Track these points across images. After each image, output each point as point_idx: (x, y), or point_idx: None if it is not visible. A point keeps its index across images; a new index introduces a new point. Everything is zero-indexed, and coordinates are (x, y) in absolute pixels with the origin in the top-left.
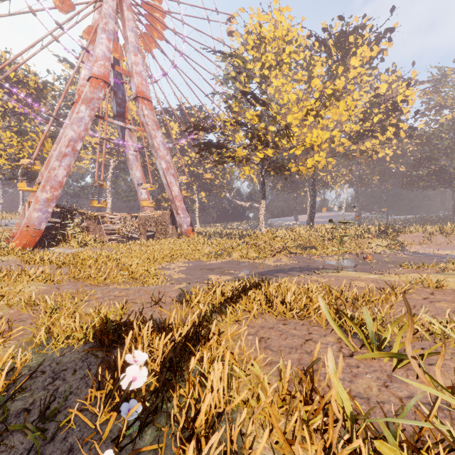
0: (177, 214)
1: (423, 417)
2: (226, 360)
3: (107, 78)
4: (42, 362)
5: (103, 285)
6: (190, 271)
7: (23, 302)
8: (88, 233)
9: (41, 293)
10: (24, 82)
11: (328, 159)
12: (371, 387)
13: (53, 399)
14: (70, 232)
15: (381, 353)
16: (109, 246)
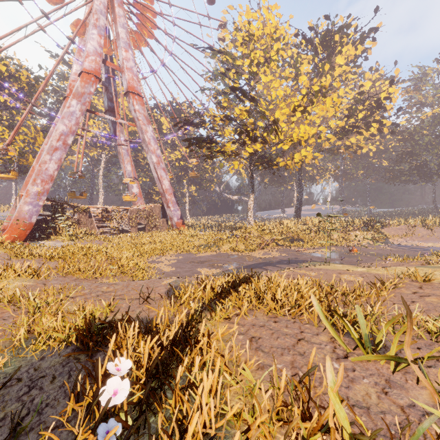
0: (167, 207)
1: (431, 434)
2: (216, 369)
3: (98, 73)
4: (16, 371)
5: (92, 279)
6: (180, 264)
7: (7, 299)
8: (79, 226)
9: (26, 289)
10: (16, 76)
11: (314, 154)
12: (370, 394)
13: (27, 413)
14: (60, 225)
15: (378, 356)
16: (100, 239)
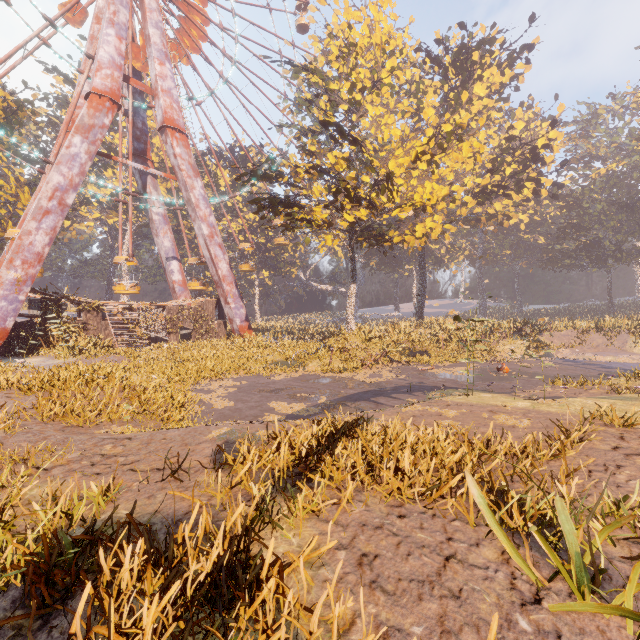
0: (226, 303)
1: None
2: None
3: (117, 96)
4: None
5: (94, 426)
6: (243, 394)
7: None
8: (86, 333)
9: None
10: None
11: (444, 226)
12: None
13: None
14: (52, 333)
15: (603, 606)
16: (119, 353)
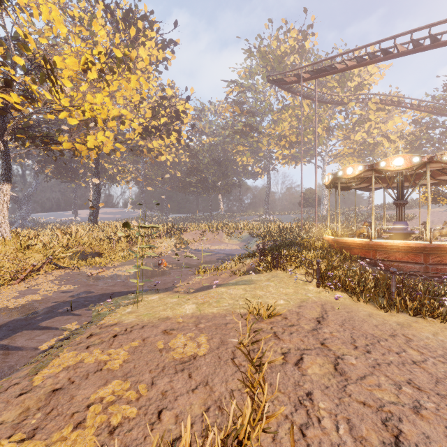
0: None
1: None
2: None
3: None
4: None
5: None
6: None
7: None
8: None
9: None
10: None
11: (116, 144)
12: None
13: None
14: None
15: None
16: None
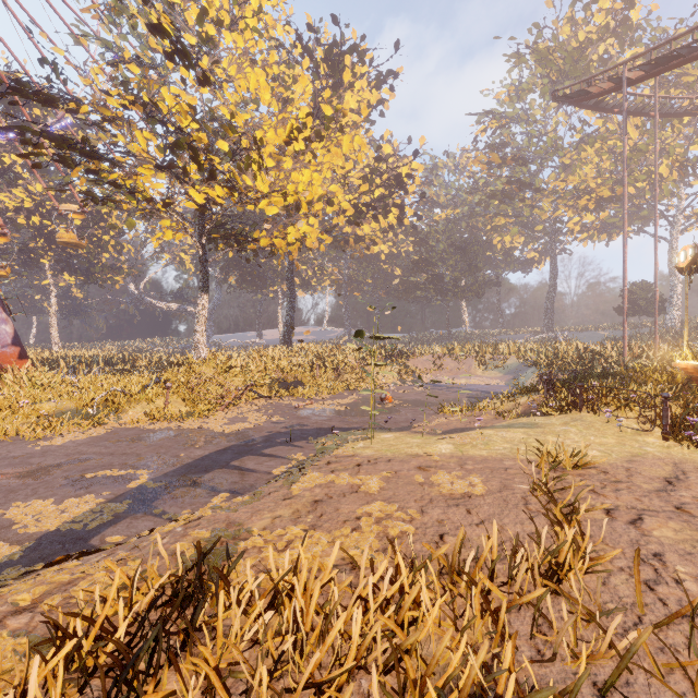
0: None
1: None
2: None
3: None
4: None
5: None
6: None
7: None
8: None
9: None
10: None
11: (320, 235)
12: None
13: None
14: None
15: None
16: None
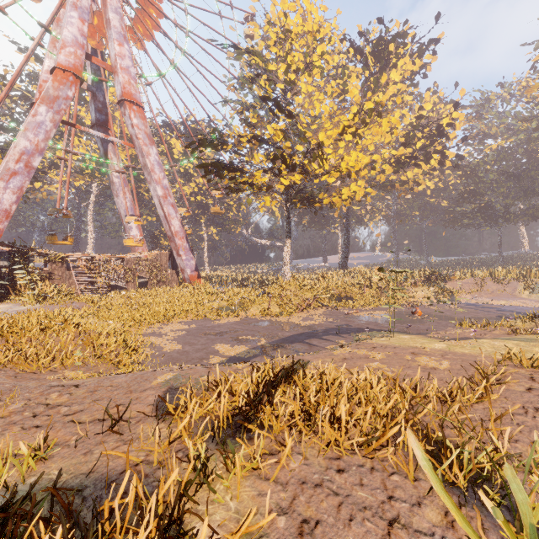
0: (178, 255)
1: None
2: None
3: (80, 71)
4: None
5: (47, 371)
6: (191, 337)
7: None
8: (52, 281)
9: None
10: None
11: (366, 190)
12: None
13: None
14: (18, 282)
15: None
16: (81, 299)
